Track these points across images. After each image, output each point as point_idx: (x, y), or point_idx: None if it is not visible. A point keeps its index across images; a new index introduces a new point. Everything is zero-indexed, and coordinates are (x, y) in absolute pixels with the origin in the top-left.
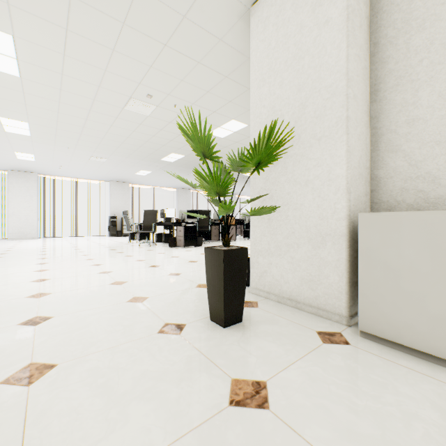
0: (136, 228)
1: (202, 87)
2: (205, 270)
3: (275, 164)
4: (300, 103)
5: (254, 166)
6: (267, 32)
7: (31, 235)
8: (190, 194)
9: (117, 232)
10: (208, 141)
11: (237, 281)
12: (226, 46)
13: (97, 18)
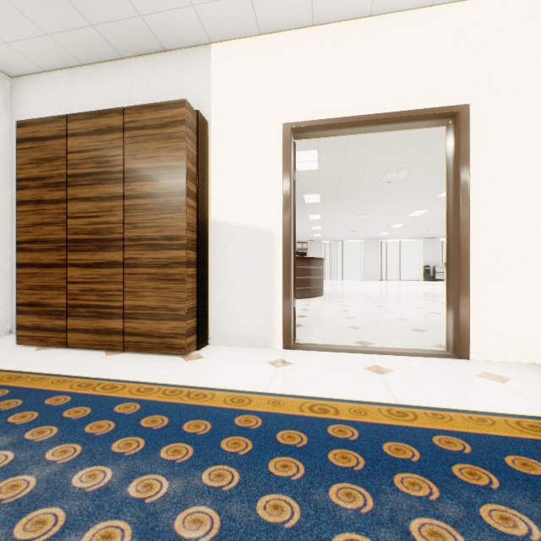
0: None
1: None
2: None
3: None
4: None
5: None
6: None
7: (375, 278)
8: None
9: (429, 278)
10: None
11: None
12: None
13: None
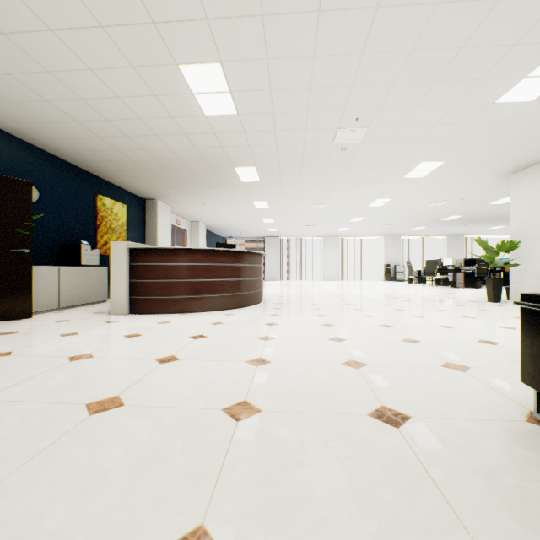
0: (421, 274)
1: (482, 192)
2: (484, 296)
3: (521, 246)
4: (532, 223)
5: (504, 252)
6: (517, 189)
7: (335, 278)
8: (462, 240)
9: (390, 277)
10: (486, 245)
11: (498, 288)
12: (497, 182)
13: (431, 190)
